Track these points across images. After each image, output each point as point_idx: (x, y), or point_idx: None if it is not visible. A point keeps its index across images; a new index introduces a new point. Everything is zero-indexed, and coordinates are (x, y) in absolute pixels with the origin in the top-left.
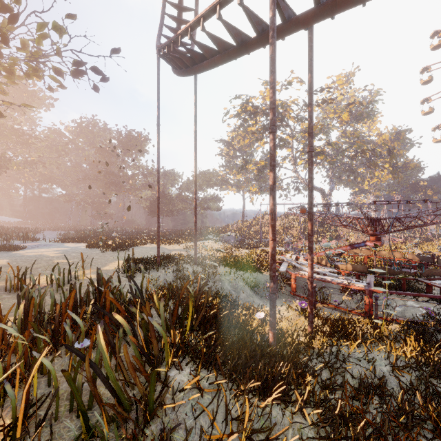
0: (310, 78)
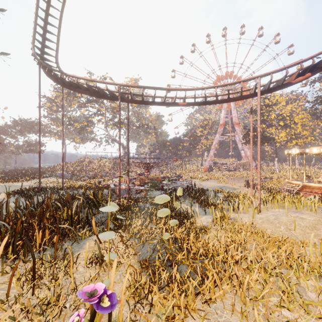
0: (128, 117)
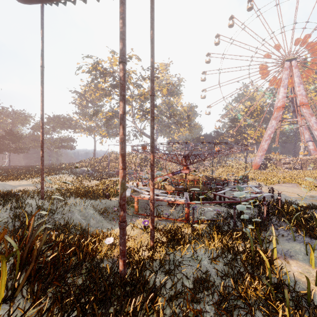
0: (152, 34)
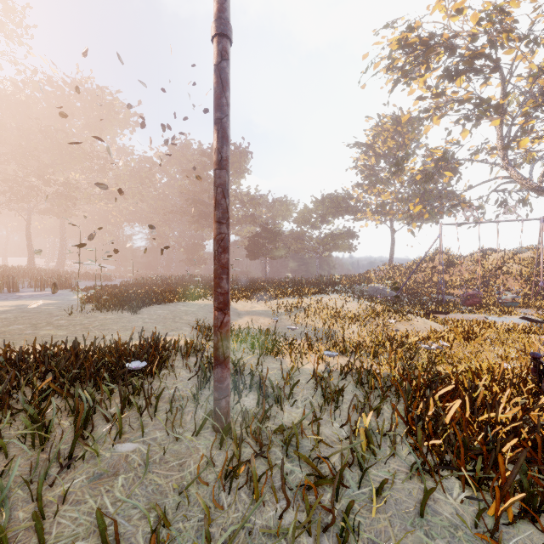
0: None
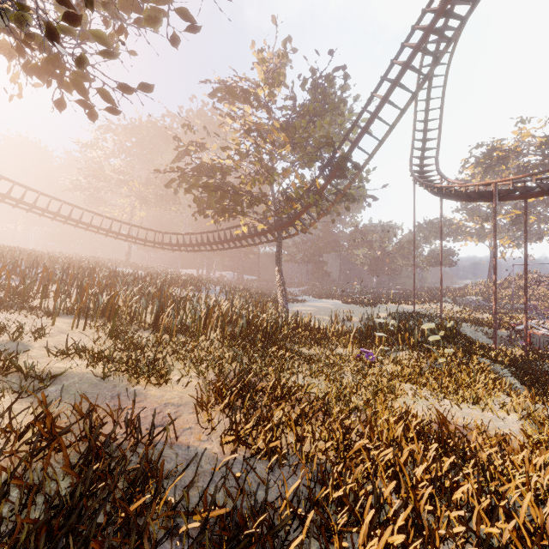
0: (525, 218)
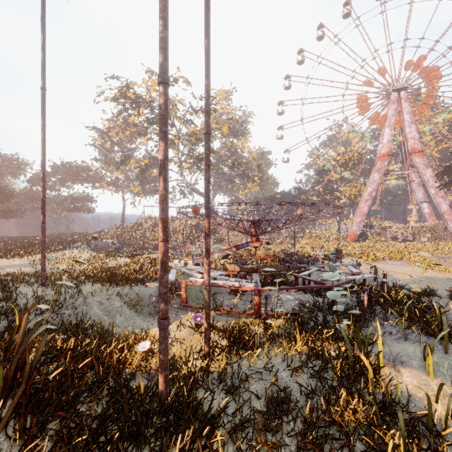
0: (207, 45)
